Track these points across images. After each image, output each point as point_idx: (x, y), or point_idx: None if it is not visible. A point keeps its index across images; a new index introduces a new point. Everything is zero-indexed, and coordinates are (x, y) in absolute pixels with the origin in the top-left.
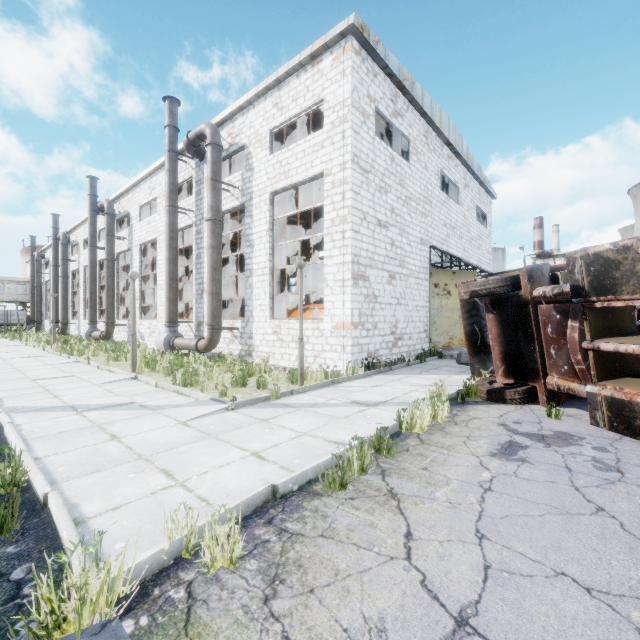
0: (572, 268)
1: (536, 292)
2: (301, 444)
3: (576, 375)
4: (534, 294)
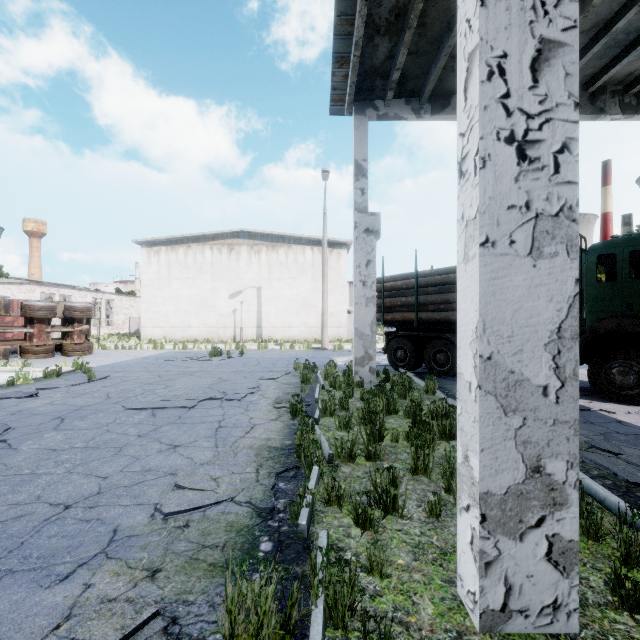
0: None
1: None
2: None
3: None
4: None
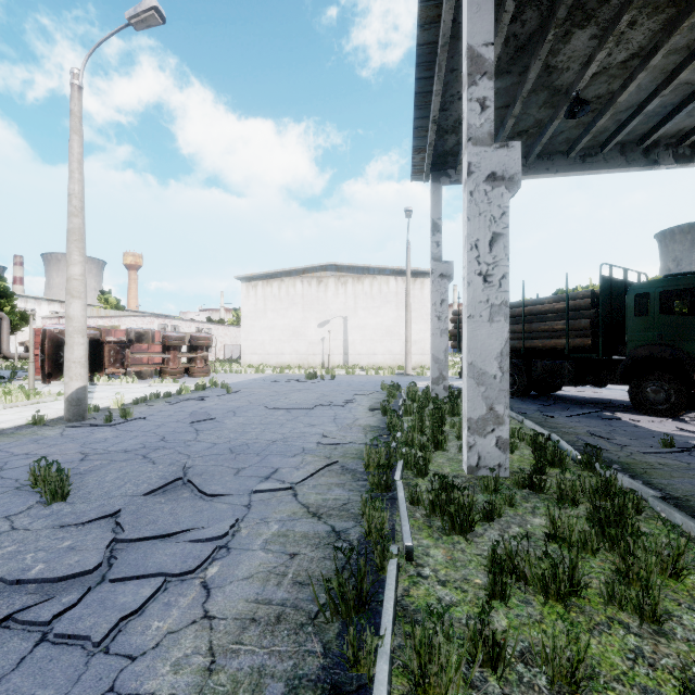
0: (130, 334)
1: (110, 339)
2: (147, 388)
3: (123, 366)
4: (110, 340)
